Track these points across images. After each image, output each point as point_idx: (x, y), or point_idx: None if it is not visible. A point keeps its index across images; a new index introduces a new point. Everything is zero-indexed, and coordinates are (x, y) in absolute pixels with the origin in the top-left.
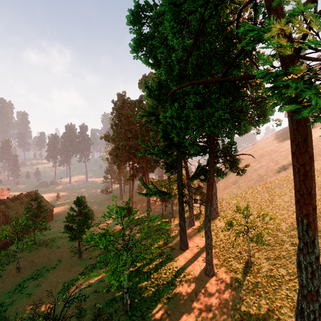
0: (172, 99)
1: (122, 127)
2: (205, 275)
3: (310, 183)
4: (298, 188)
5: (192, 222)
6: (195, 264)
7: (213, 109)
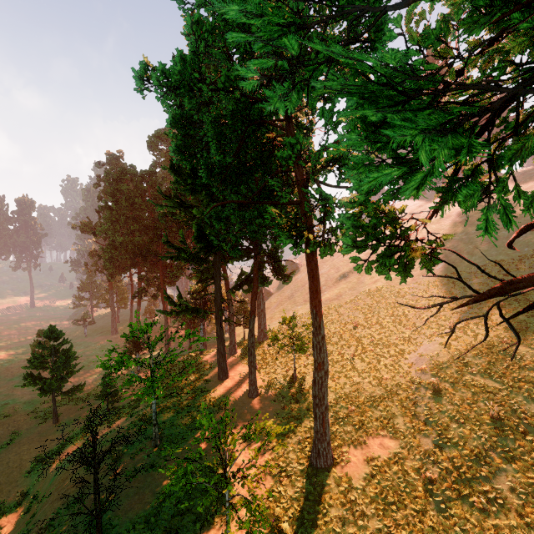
0: (209, 191)
1: (119, 212)
2: (248, 398)
3: (316, 283)
4: (310, 287)
5: (234, 350)
6: (237, 391)
7: (255, 212)
